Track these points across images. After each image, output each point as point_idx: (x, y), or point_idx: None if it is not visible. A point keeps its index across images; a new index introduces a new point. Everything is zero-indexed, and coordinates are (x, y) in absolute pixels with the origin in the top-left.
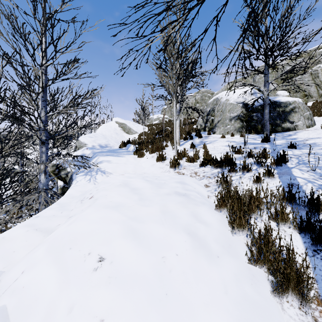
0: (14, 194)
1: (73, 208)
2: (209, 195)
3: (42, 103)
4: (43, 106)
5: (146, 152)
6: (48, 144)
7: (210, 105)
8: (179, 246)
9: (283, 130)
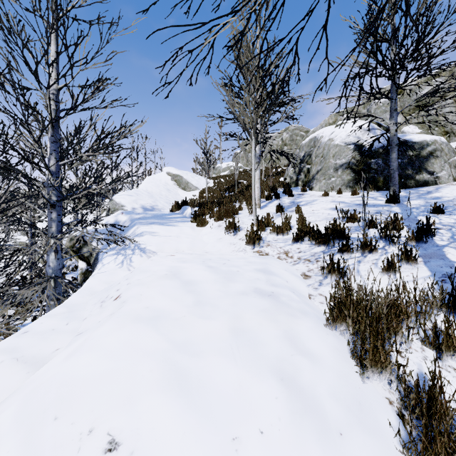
0: (4, 287)
1: (88, 315)
2: (311, 294)
3: (51, 146)
4: (52, 150)
5: (209, 218)
6: (60, 208)
7: (304, 148)
8: (266, 410)
9: (417, 184)
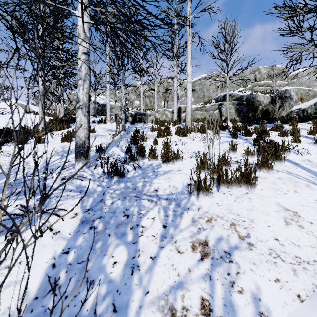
0: None
1: None
2: None
3: None
4: None
5: None
6: None
7: None
8: None
9: None
